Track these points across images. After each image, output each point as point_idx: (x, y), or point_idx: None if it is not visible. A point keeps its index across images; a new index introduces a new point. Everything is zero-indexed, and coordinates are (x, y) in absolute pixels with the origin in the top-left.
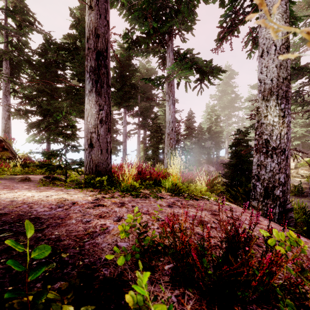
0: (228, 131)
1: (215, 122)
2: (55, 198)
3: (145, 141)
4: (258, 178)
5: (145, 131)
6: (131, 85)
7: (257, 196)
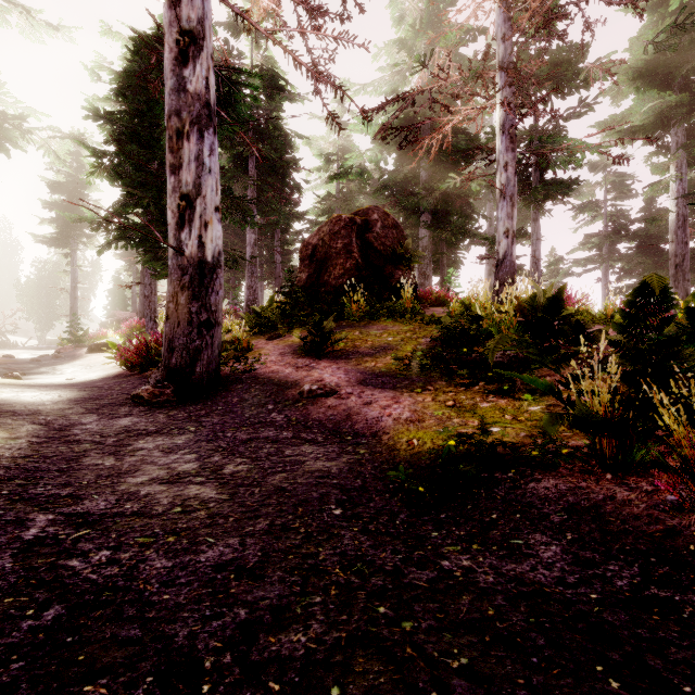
0: None
1: None
2: None
3: None
4: None
5: None
6: None
7: None
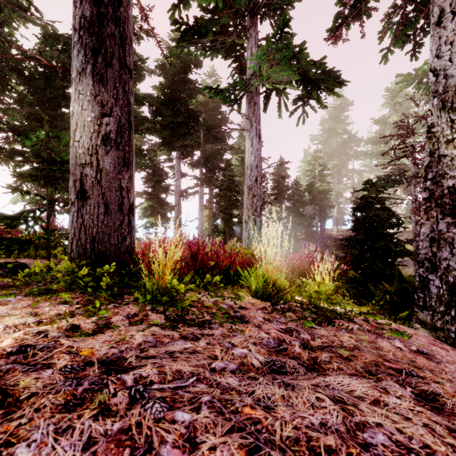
0: (339, 191)
1: (320, 176)
2: None
3: (210, 205)
4: (434, 267)
5: (210, 190)
6: (188, 114)
7: (431, 303)
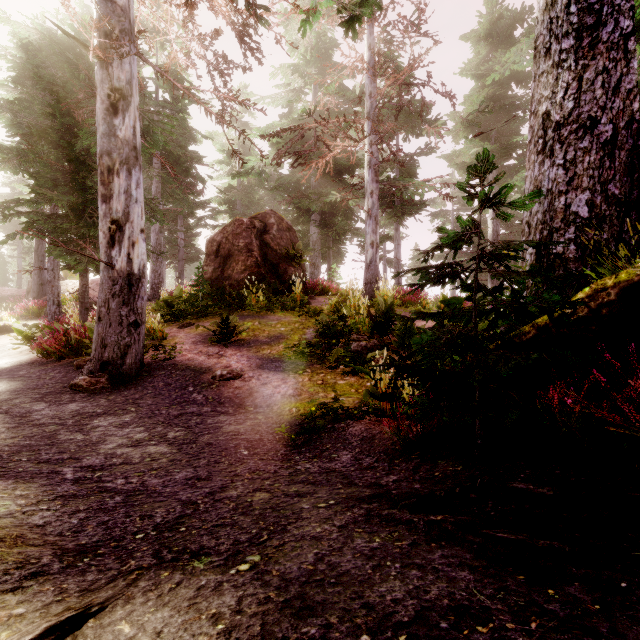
0: None
1: None
2: None
3: None
4: None
5: None
6: None
7: None
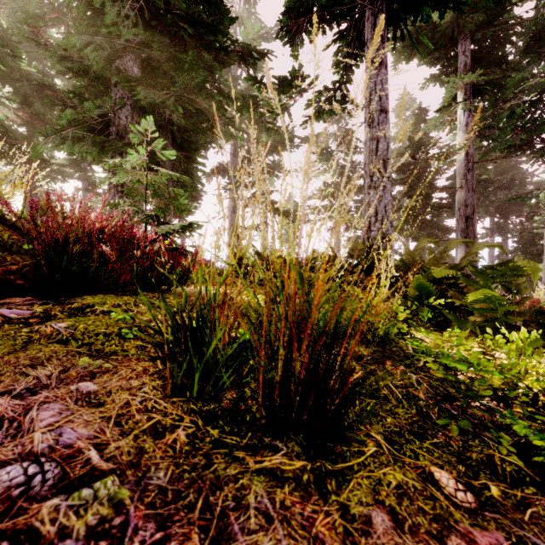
0: None
1: None
2: None
3: (504, 255)
4: None
5: (504, 239)
6: (479, 179)
7: None
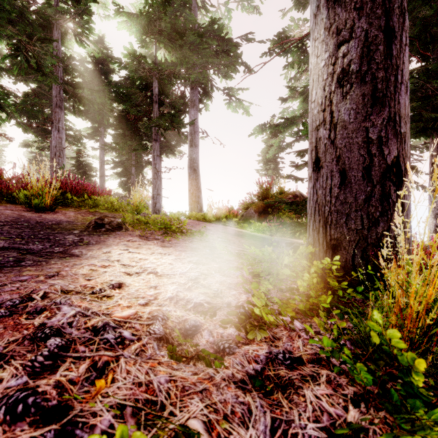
0: None
1: None
2: (113, 281)
3: None
4: None
5: None
6: None
7: None
